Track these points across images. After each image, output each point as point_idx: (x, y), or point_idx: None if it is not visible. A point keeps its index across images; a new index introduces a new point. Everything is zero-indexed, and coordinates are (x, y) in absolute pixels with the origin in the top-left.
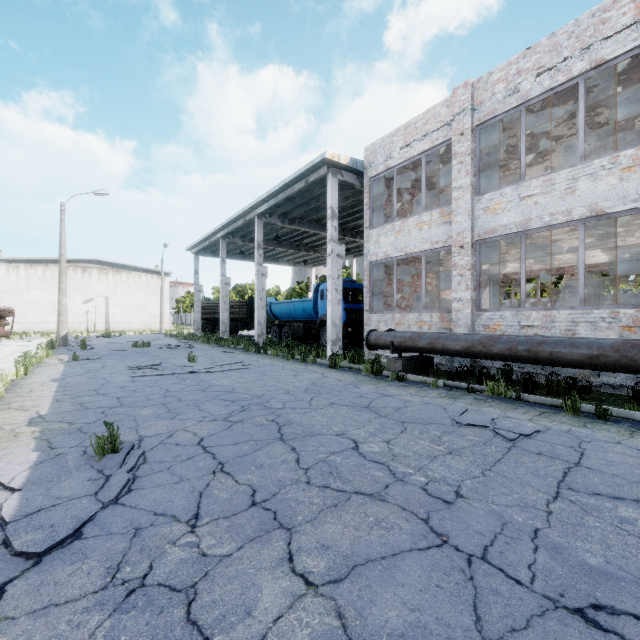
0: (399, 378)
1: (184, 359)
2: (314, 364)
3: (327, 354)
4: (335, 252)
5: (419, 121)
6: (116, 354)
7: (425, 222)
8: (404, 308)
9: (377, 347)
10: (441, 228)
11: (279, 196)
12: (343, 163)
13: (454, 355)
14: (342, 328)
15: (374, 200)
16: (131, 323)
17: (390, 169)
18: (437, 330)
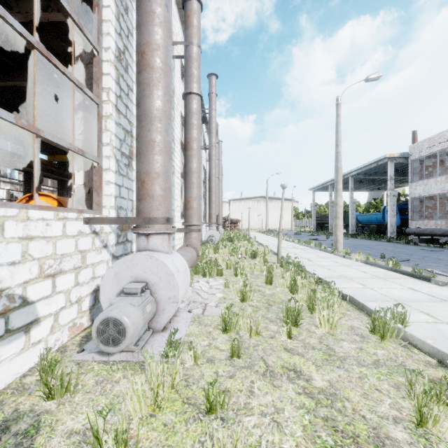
0: (415, 244)
1: (323, 238)
2: (380, 241)
3: (387, 238)
4: (392, 194)
5: (435, 137)
6: (294, 236)
7: (438, 181)
8: (436, 218)
9: (409, 234)
10: (446, 184)
11: (363, 169)
12: (396, 156)
13: (439, 236)
14: (398, 227)
15: (414, 169)
16: (276, 225)
17: (422, 156)
18: (444, 228)
